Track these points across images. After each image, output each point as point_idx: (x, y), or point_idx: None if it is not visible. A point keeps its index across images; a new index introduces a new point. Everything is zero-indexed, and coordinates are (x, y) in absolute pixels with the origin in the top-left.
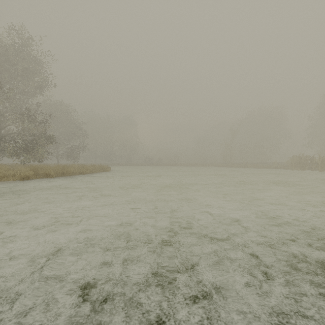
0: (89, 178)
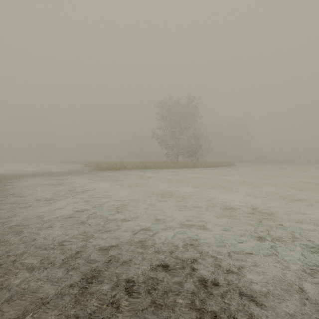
0: (232, 168)
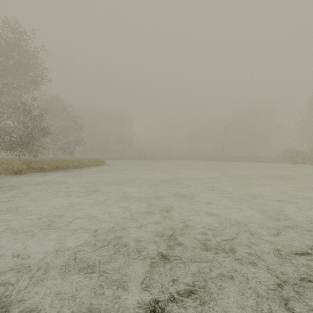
0: (83, 172)
